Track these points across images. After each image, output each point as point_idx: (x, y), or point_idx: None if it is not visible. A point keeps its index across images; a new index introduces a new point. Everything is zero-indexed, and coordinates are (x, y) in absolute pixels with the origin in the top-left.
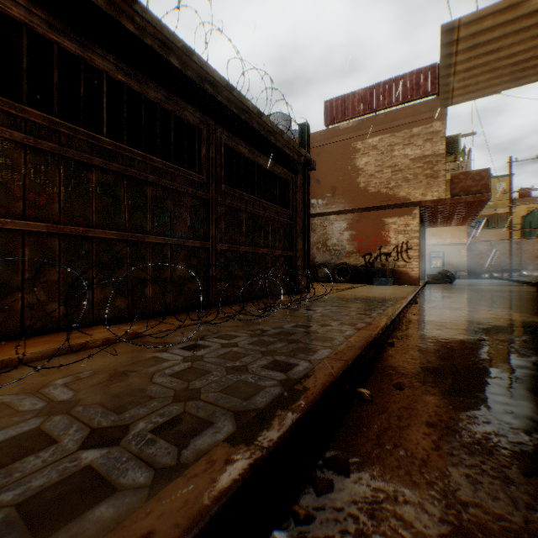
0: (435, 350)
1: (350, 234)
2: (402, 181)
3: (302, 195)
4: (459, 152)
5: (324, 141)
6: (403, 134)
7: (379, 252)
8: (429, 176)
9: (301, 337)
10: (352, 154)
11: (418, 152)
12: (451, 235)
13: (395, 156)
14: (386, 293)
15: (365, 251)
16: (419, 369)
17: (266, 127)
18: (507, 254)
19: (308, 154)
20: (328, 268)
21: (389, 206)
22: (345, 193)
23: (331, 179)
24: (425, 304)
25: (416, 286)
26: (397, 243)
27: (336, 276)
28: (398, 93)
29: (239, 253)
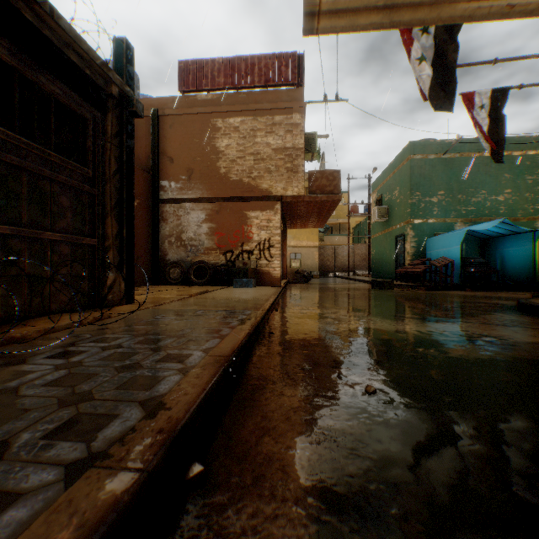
0: (305, 468)
1: (209, 227)
2: (264, 172)
3: (117, 150)
4: (316, 151)
5: (178, 110)
6: (266, 121)
7: (241, 249)
8: (290, 169)
9: None
10: (212, 132)
11: (280, 143)
12: (308, 238)
13: (258, 143)
14: (243, 299)
15: (226, 248)
16: None
17: None
18: (346, 256)
19: (129, 89)
20: (182, 267)
21: (252, 198)
22: (203, 178)
23: (187, 158)
24: (287, 311)
25: (278, 287)
26: (259, 240)
27: (192, 277)
28: (260, 74)
29: None
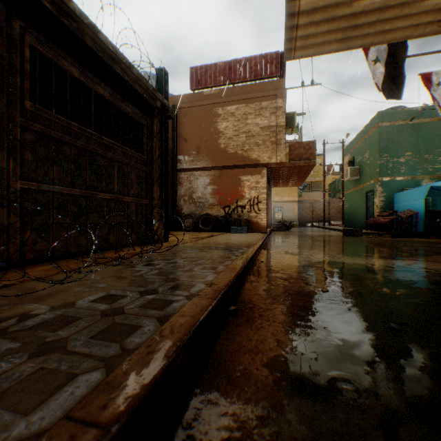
0: (284, 314)
1: (212, 189)
2: (254, 146)
3: (159, 142)
4: (295, 126)
5: (190, 104)
6: (255, 106)
7: (236, 205)
8: (274, 142)
9: (79, 330)
10: (214, 118)
11: (266, 122)
12: (288, 195)
13: (249, 124)
14: (239, 241)
15: (225, 204)
16: (265, 366)
17: (106, 50)
18: (322, 209)
19: (166, 101)
20: (193, 218)
21: (244, 165)
22: (208, 152)
23: (196, 138)
24: (272, 250)
25: (265, 233)
26: (250, 197)
27: (200, 225)
28: (251, 71)
29: (64, 196)
